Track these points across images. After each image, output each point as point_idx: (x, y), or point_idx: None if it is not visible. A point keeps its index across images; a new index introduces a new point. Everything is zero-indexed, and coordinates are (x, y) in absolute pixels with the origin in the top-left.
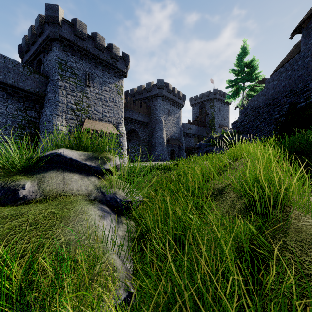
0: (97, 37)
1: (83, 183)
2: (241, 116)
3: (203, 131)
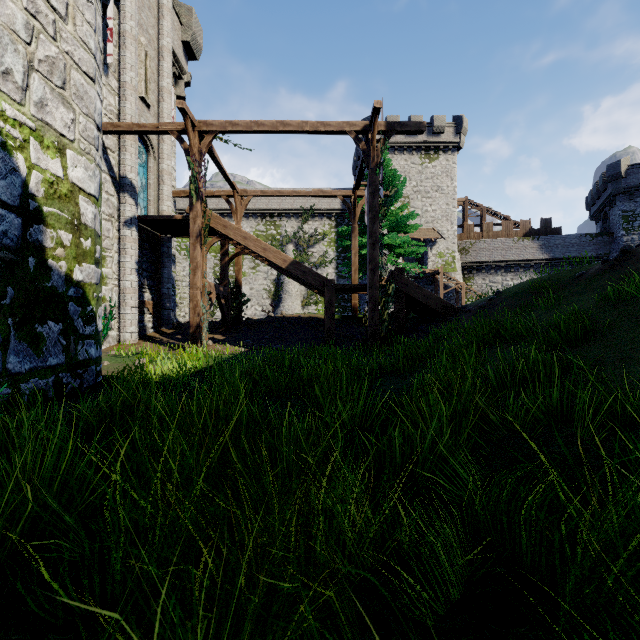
0: None
1: None
2: None
3: None
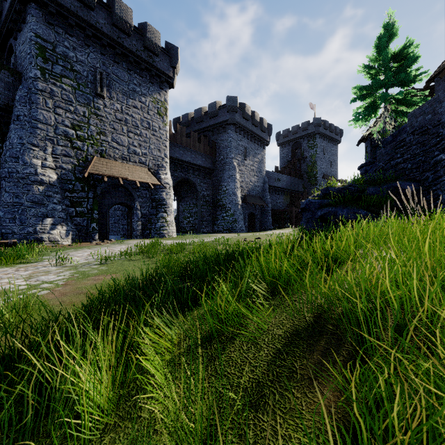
0: (116, 5)
1: None
2: (385, 149)
3: (298, 184)
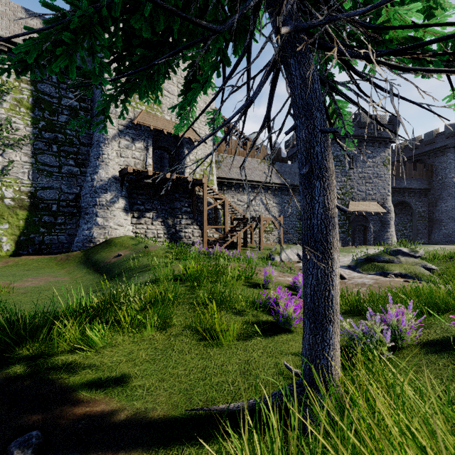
0: (361, 117)
1: (412, 260)
2: None
3: None
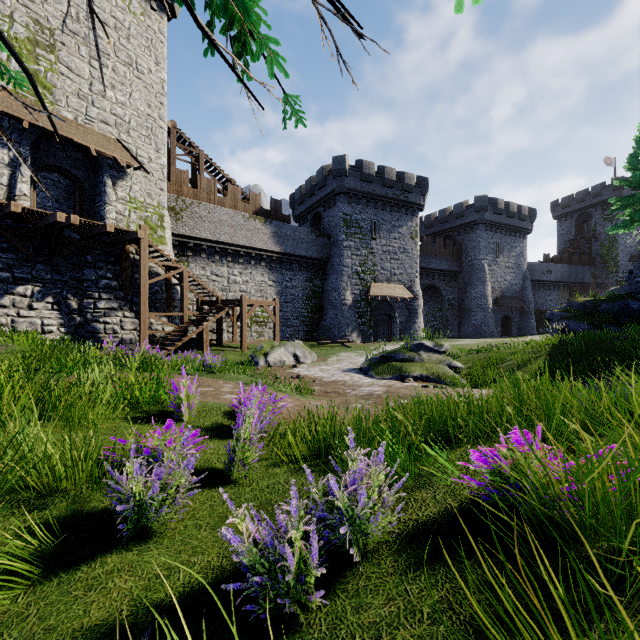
0: (385, 172)
1: (435, 357)
2: (636, 264)
3: (582, 273)
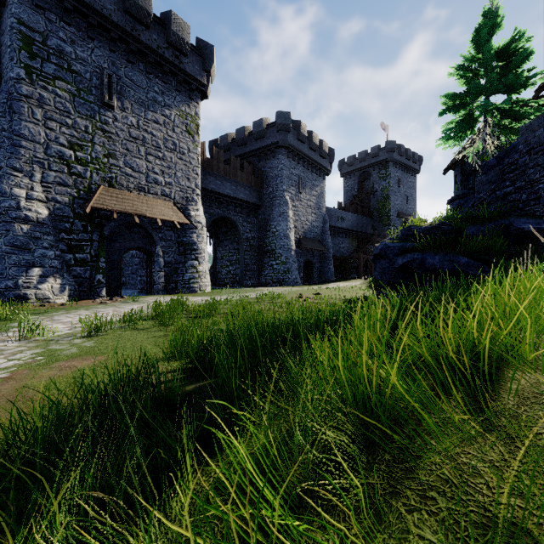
0: None
1: None
2: (486, 176)
3: (366, 224)
